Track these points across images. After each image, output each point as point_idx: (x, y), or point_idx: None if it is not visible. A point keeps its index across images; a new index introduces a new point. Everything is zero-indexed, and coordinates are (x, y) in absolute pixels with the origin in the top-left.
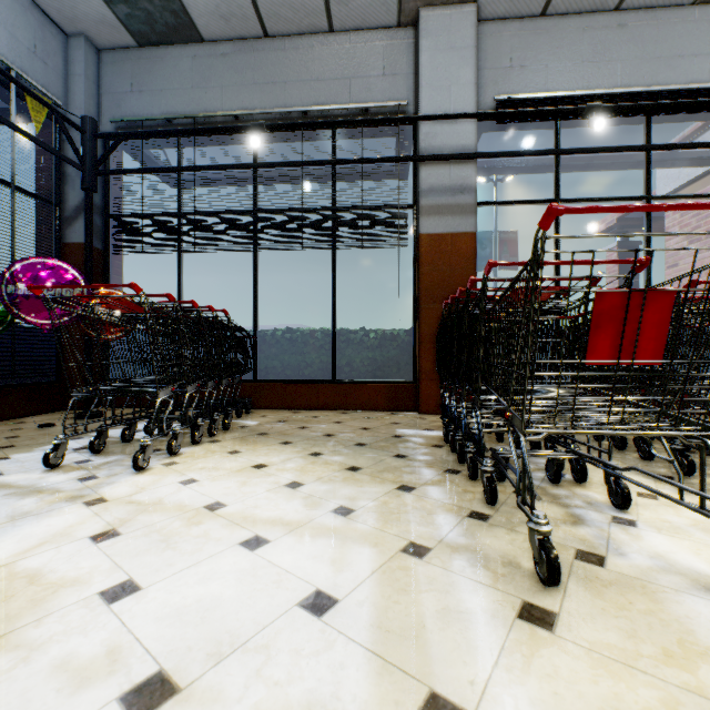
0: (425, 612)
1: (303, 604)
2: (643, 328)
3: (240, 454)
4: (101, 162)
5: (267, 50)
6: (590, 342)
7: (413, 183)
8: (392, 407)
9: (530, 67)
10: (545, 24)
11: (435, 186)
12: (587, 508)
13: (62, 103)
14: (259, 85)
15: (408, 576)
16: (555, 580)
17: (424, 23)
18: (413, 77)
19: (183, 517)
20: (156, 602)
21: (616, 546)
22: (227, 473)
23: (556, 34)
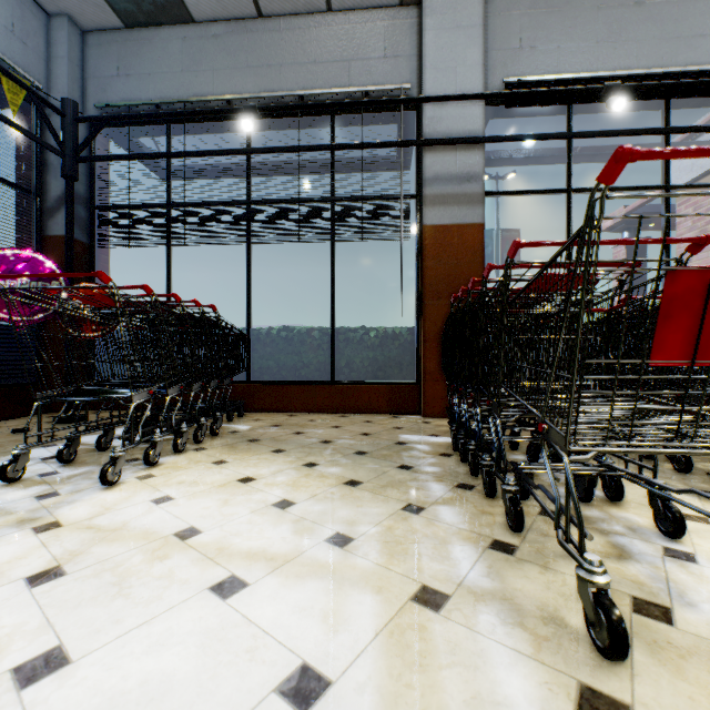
0: (449, 705)
1: (283, 688)
2: None
3: (226, 464)
4: (83, 148)
5: (262, 31)
6: (657, 336)
7: (416, 172)
8: (394, 410)
9: (541, 47)
10: (557, 2)
11: (440, 175)
12: (630, 536)
13: (44, 87)
14: (252, 69)
15: (423, 640)
16: (621, 654)
17: (428, 1)
18: (416, 59)
19: (147, 549)
20: (85, 687)
21: (680, 592)
22: (209, 488)
23: (569, 13)
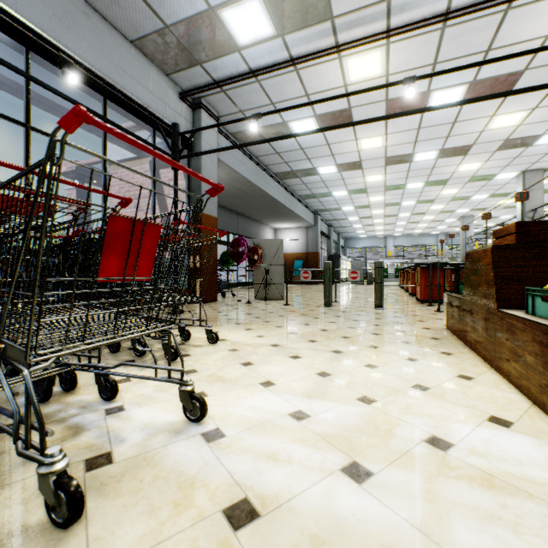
0: None
1: None
2: (142, 251)
3: None
4: None
5: None
6: (104, 260)
7: None
8: None
9: None
10: None
11: None
12: (83, 413)
13: None
14: None
15: None
16: (79, 514)
17: None
18: None
19: None
20: None
21: (117, 435)
22: None
23: None
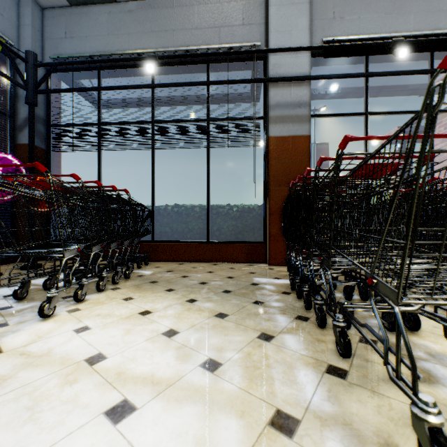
0: None
1: None
2: None
3: (132, 300)
4: (40, 84)
5: (161, 7)
6: None
7: (264, 101)
8: (249, 260)
9: (348, 18)
10: None
11: (280, 102)
12: (432, 361)
13: (15, 45)
14: (155, 33)
15: None
16: None
17: None
18: (264, 25)
19: (62, 373)
20: None
21: None
22: (117, 320)
23: None
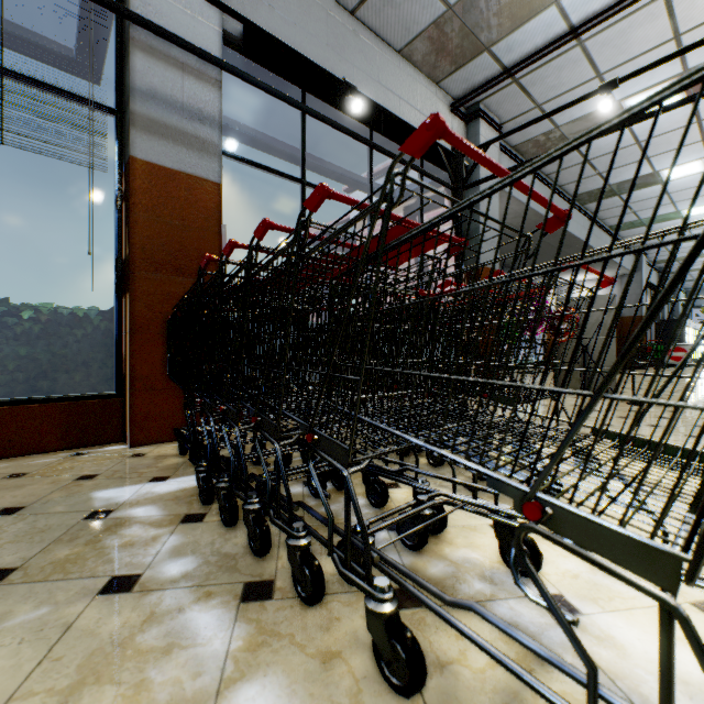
0: None
1: None
2: None
3: None
4: None
5: None
6: None
7: (117, 75)
8: (74, 442)
9: (280, 13)
10: None
11: (159, 93)
12: (502, 596)
13: None
14: None
15: None
16: None
17: None
18: None
19: None
20: None
21: (642, 698)
22: None
23: None
